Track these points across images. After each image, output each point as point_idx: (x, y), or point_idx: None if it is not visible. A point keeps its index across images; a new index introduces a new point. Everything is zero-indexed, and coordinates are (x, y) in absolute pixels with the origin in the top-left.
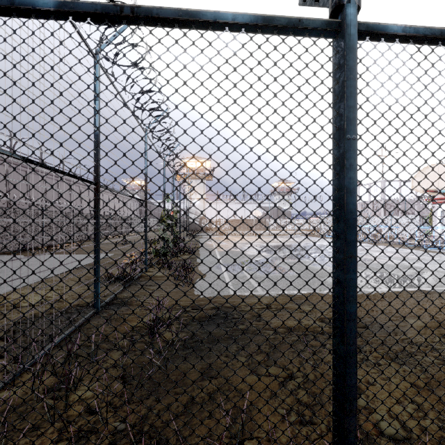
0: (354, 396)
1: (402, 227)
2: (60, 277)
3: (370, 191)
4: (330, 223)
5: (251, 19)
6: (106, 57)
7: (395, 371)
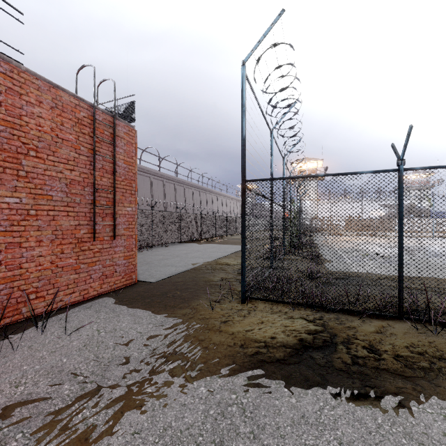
0: (402, 264)
1: None
2: (233, 255)
3: None
4: None
5: (371, 172)
6: (281, 135)
7: None
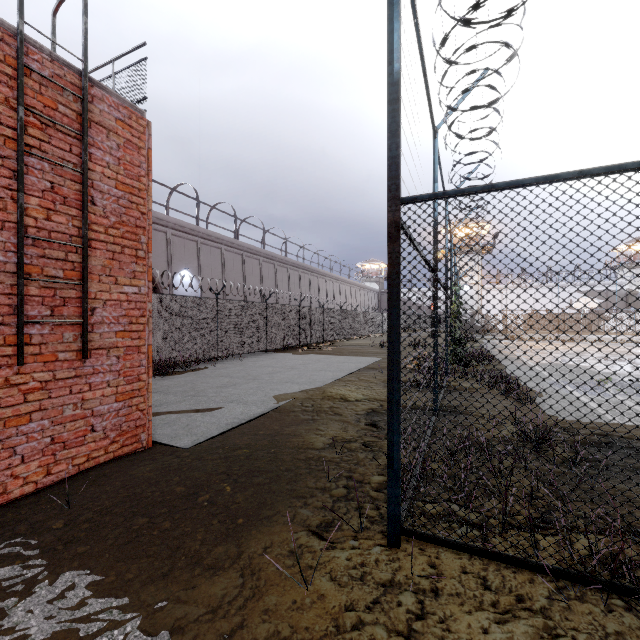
0: None
1: None
2: (354, 378)
3: None
4: None
5: None
6: (458, 135)
7: None
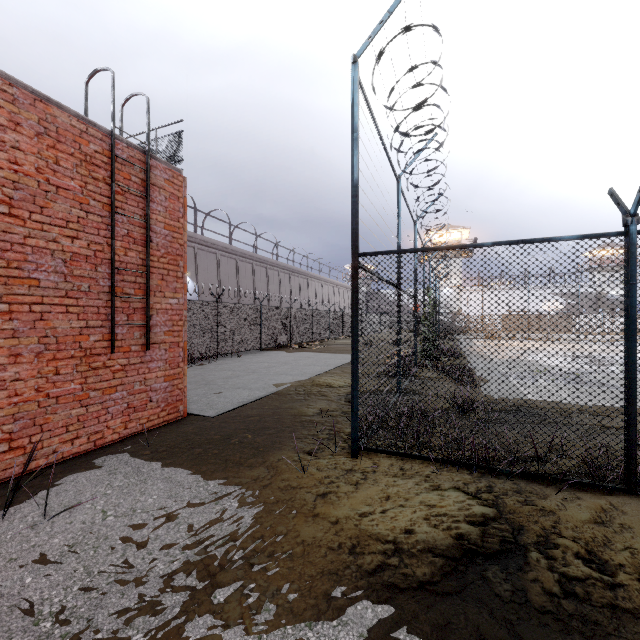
0: (635, 397)
1: None
2: (339, 371)
3: None
4: None
5: (577, 237)
6: (413, 185)
7: None
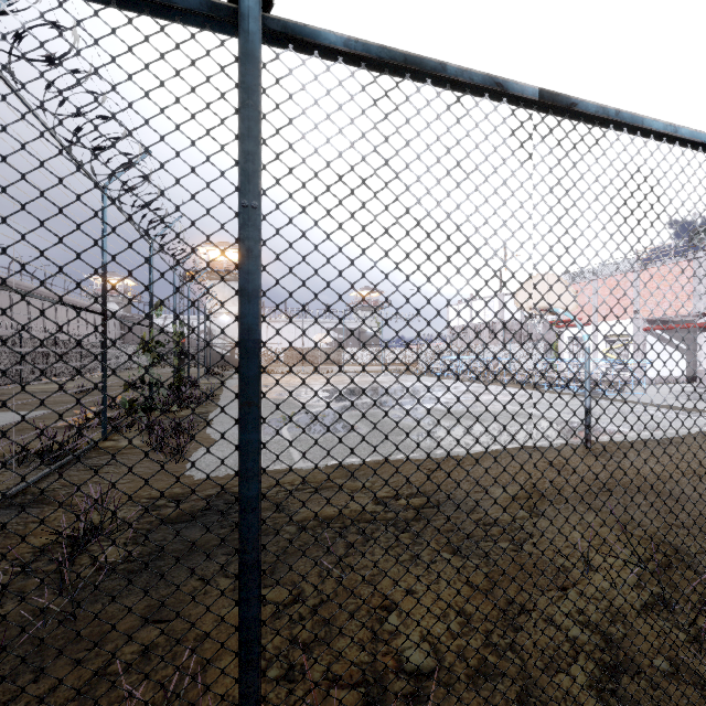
0: (256, 636)
1: (524, 360)
2: None
3: (485, 308)
4: (432, 354)
5: None
6: None
7: (452, 568)
